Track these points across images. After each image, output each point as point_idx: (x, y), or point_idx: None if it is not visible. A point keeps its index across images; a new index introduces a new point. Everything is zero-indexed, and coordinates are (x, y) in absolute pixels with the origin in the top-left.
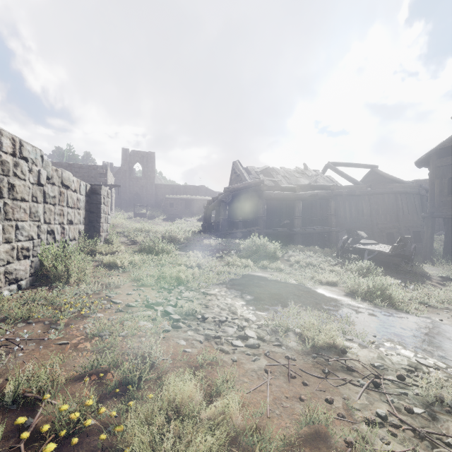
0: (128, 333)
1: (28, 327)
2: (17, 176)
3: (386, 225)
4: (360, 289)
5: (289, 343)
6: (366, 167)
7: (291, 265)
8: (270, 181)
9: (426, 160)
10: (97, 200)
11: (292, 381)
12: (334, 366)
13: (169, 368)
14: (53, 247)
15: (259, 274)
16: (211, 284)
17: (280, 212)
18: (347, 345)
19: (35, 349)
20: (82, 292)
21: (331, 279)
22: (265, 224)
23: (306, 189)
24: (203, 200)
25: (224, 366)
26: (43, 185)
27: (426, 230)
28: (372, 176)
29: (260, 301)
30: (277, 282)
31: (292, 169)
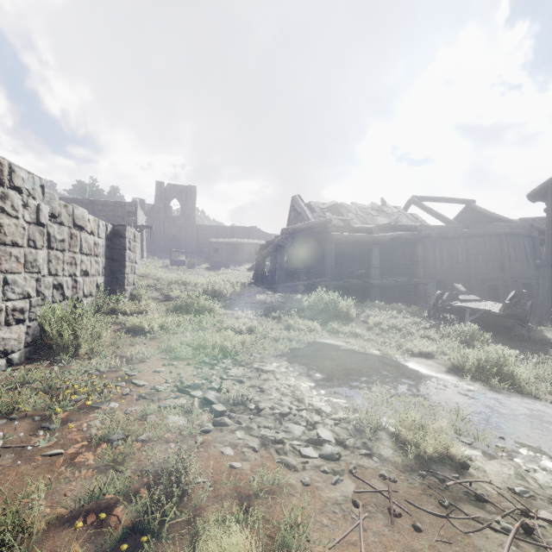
0: (151, 436)
1: (9, 425)
2: (5, 213)
3: (488, 276)
4: (467, 363)
5: (383, 451)
6: (461, 202)
7: (369, 328)
8: (339, 221)
9: (543, 192)
10: (121, 244)
11: (397, 523)
12: (455, 493)
13: (209, 498)
14: (59, 307)
15: (329, 341)
16: (267, 357)
17: (351, 260)
18: (466, 453)
19: (12, 465)
20: (93, 369)
21: (426, 348)
22: (333, 275)
23: (385, 230)
24: (254, 245)
25: (290, 495)
26: (44, 225)
27: (543, 282)
28: (468, 214)
29: (334, 381)
30: (354, 352)
31: (367, 206)
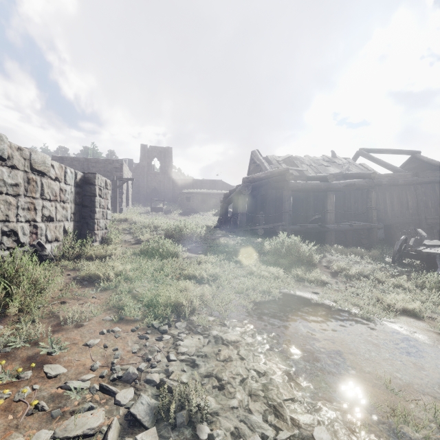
0: None
1: None
2: None
3: (437, 220)
4: None
5: None
6: (406, 153)
7: (334, 274)
8: (294, 171)
9: None
10: (91, 191)
11: None
12: None
13: None
14: None
15: (296, 292)
16: (229, 316)
17: (306, 206)
18: None
19: None
20: (1, 345)
21: (412, 305)
22: (290, 220)
23: (337, 179)
24: (219, 194)
25: None
26: None
27: None
28: (413, 164)
29: (317, 362)
30: (328, 308)
31: (318, 158)
